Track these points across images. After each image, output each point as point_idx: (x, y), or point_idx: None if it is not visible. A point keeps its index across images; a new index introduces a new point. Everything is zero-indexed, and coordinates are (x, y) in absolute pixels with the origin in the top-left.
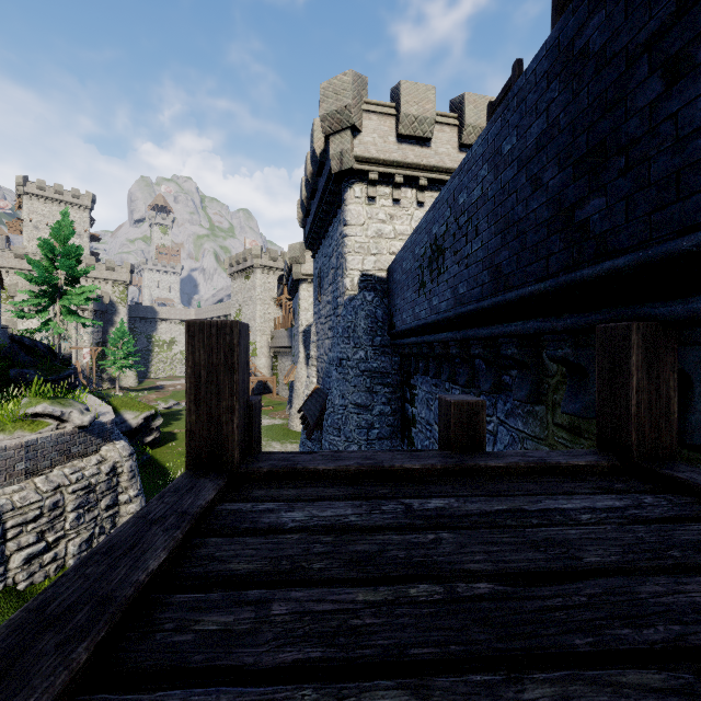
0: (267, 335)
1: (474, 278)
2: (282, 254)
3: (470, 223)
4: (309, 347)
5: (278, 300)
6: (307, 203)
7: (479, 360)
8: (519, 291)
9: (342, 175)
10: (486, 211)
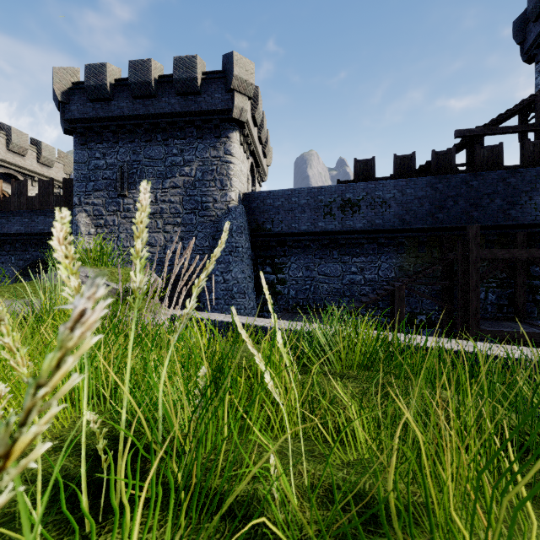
0: None
1: (388, 220)
2: None
3: (385, 203)
4: None
5: None
6: (111, 91)
7: (367, 245)
8: (417, 226)
9: (233, 121)
10: (397, 203)
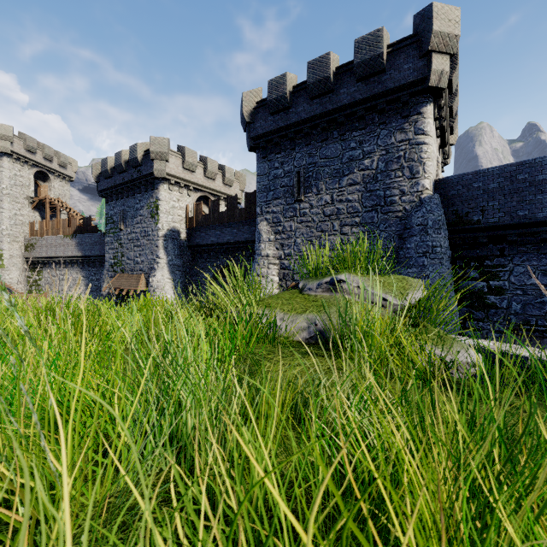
0: (19, 242)
1: None
2: (40, 146)
3: None
4: (171, 253)
5: (37, 201)
6: (289, 99)
7: None
8: None
9: (428, 91)
10: None
